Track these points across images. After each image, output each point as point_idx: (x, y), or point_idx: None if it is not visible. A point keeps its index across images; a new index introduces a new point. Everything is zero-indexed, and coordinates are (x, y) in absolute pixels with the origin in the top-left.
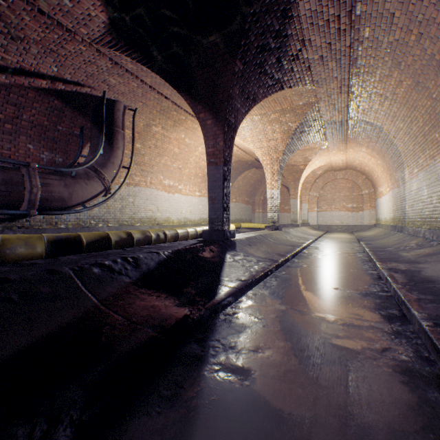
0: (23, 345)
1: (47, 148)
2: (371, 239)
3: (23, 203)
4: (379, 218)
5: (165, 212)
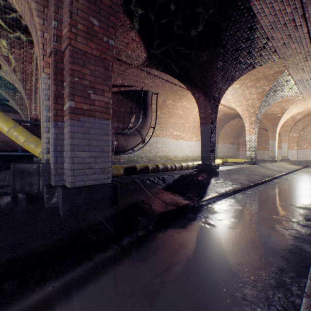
0: (132, 203)
1: (116, 120)
2: None
3: None
4: None
5: (173, 151)
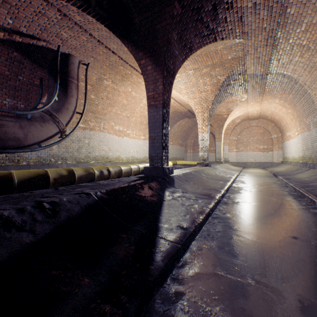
0: None
1: (9, 95)
2: (286, 174)
3: None
4: (287, 157)
5: (116, 151)
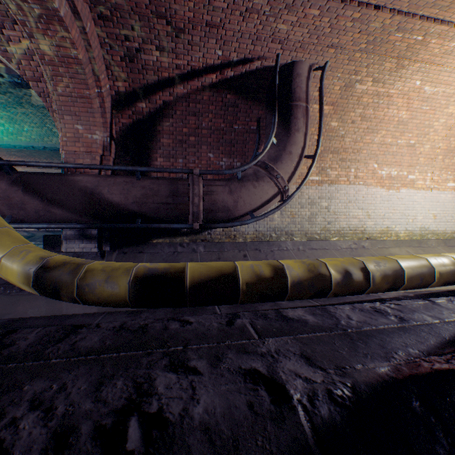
0: None
1: (225, 153)
2: None
3: (189, 216)
4: None
5: (380, 219)
